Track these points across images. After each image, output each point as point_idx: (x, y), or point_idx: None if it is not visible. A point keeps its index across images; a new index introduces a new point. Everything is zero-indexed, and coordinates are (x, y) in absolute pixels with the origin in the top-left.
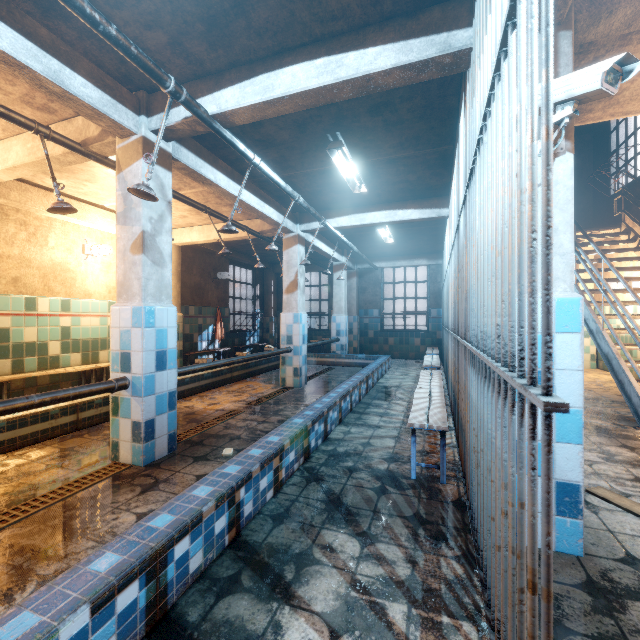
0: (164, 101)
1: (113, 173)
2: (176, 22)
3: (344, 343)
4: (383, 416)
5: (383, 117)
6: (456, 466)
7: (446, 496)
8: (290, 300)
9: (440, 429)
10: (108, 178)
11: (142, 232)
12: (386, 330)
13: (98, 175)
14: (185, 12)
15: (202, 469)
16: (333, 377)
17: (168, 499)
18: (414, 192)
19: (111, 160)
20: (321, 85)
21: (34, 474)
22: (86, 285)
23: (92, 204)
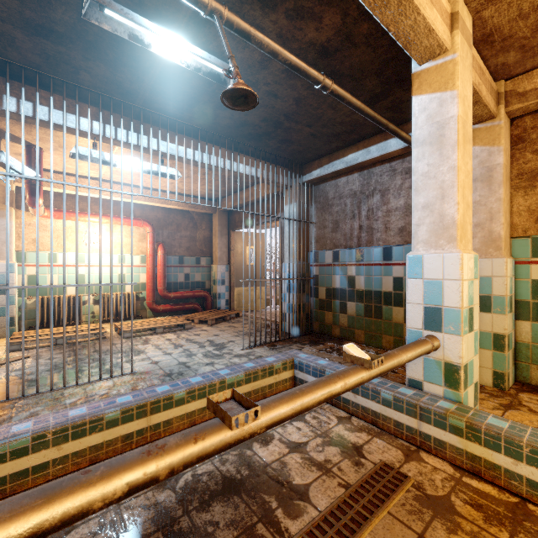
0: None
1: None
2: None
3: None
4: None
5: None
6: None
7: None
8: None
9: None
10: None
11: None
12: None
13: None
14: None
15: None
16: None
17: None
18: None
19: None
20: None
21: None
22: None
23: None
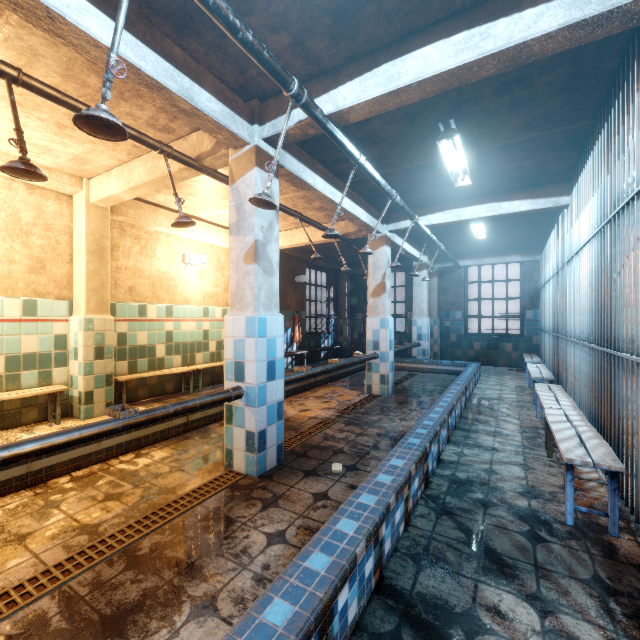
0: (276, 107)
1: (214, 185)
2: (302, 20)
3: (426, 348)
4: (496, 436)
5: (512, 95)
6: (621, 512)
7: (627, 556)
8: (376, 304)
9: (612, 469)
10: (208, 191)
11: (255, 241)
12: (470, 334)
13: (200, 188)
14: (314, 7)
15: (316, 486)
16: (419, 385)
17: (292, 519)
18: (525, 180)
19: (219, 173)
20: (460, 64)
21: (161, 476)
22: (185, 292)
23: (190, 216)
